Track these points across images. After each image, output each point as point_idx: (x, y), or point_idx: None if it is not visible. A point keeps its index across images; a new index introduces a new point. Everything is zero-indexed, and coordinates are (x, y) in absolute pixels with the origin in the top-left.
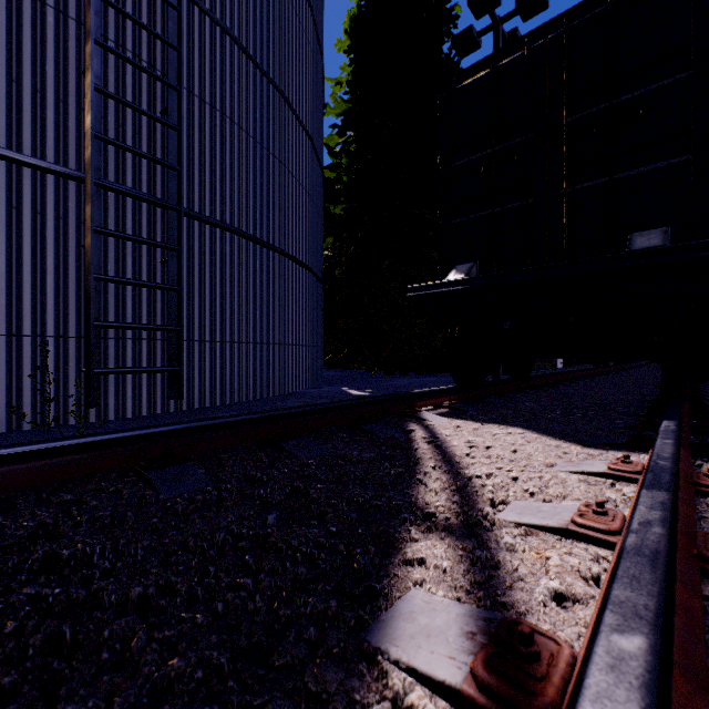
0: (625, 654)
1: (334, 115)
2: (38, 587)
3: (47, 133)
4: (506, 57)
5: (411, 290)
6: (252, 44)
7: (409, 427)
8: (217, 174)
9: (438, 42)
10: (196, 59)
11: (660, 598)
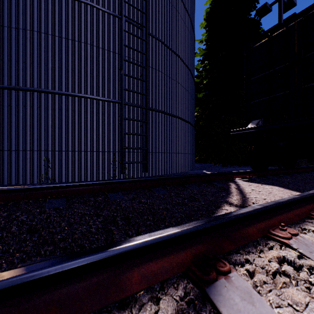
0: (255, 207)
1: (199, 56)
2: (142, 204)
3: (110, 90)
4: (276, 32)
5: (232, 132)
6: (168, 42)
7: (229, 184)
8: (157, 93)
9: (248, 13)
10: (150, 54)
11: (270, 205)
